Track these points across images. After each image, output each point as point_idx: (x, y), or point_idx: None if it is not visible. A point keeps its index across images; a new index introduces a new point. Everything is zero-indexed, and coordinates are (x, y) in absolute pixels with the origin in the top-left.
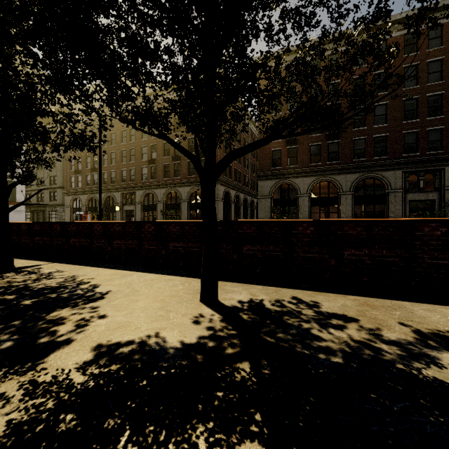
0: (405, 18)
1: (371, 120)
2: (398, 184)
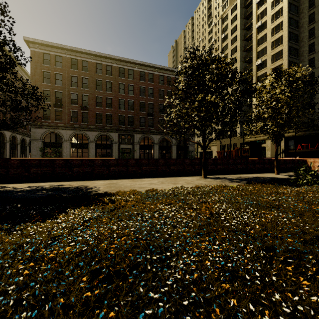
0: (119, 59)
1: (105, 104)
2: (116, 140)
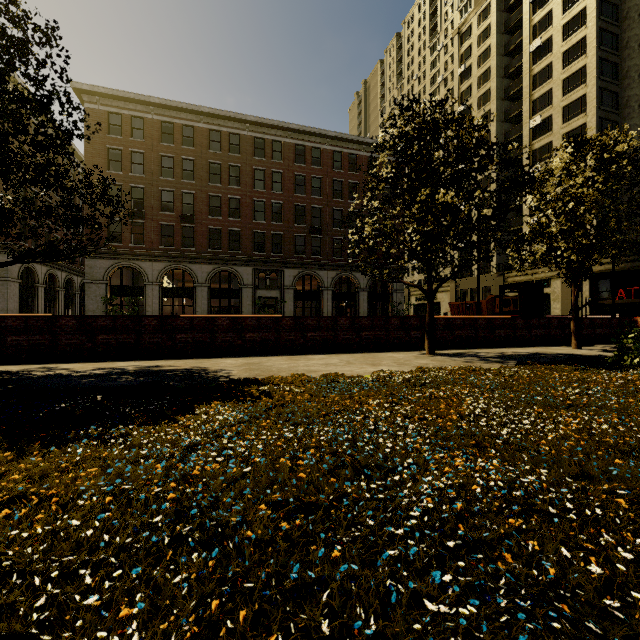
0: (254, 122)
1: (226, 211)
2: (249, 281)
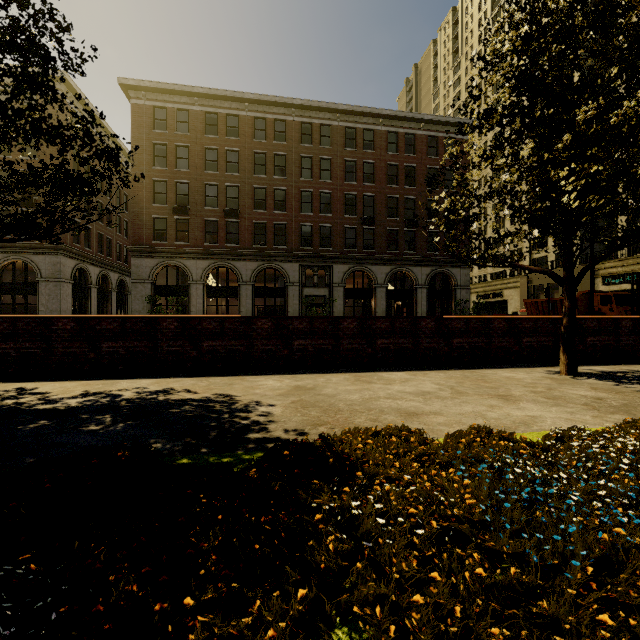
0: (301, 106)
1: (272, 204)
2: (296, 278)
